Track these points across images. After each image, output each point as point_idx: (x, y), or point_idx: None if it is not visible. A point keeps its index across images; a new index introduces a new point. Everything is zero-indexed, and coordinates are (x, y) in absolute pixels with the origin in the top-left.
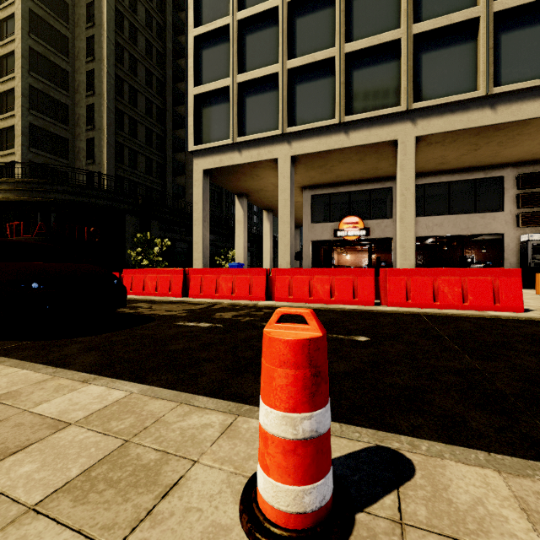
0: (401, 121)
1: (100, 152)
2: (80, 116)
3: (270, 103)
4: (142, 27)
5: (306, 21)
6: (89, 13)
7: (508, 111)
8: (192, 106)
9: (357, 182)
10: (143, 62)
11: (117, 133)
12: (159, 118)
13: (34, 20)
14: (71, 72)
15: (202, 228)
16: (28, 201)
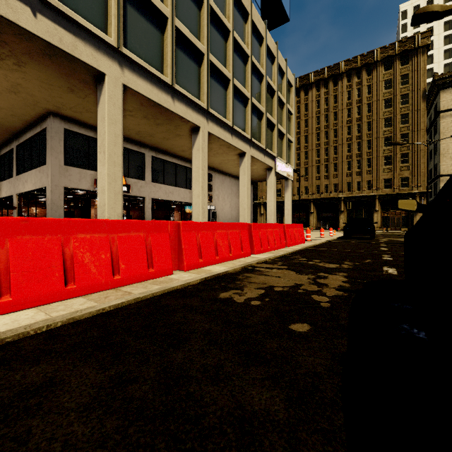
0: (202, 114)
1: None
2: None
3: None
4: None
5: None
6: None
7: (235, 141)
8: None
9: None
10: None
11: None
12: None
13: None
14: None
15: None
16: None
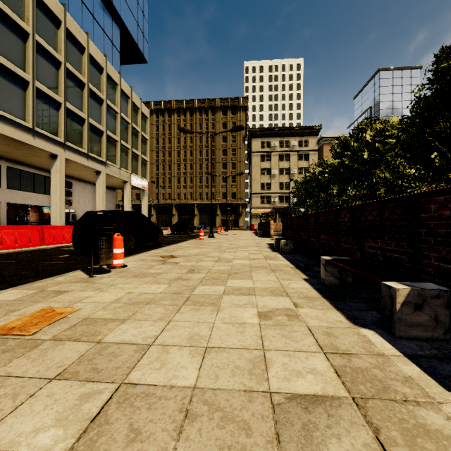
0: (60, 146)
1: None
2: None
3: None
4: None
5: (4, 30)
6: None
7: (91, 163)
8: None
9: None
10: None
11: None
12: None
13: None
14: None
15: None
16: None
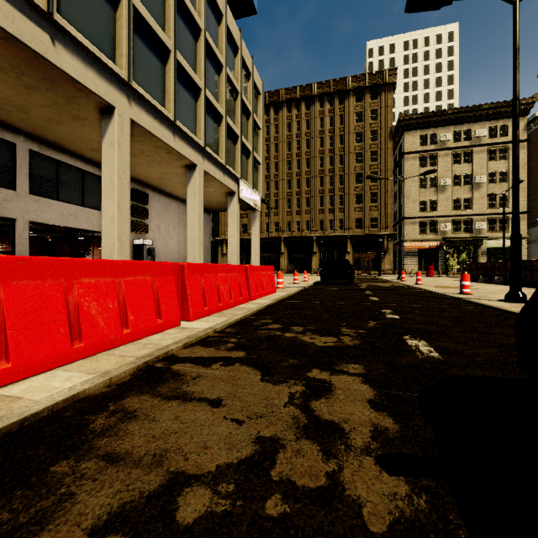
0: (119, 88)
1: None
2: None
3: None
4: None
5: None
6: None
7: (180, 144)
8: None
9: None
10: None
11: None
12: None
13: None
14: None
15: None
16: None
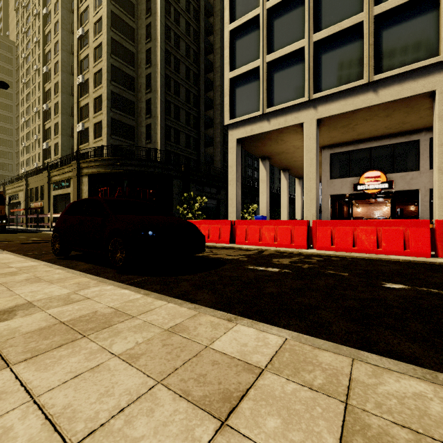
0: (439, 70)
1: (155, 133)
2: (141, 108)
3: (296, 75)
4: (183, 35)
5: None
6: (147, 32)
7: None
8: (228, 88)
9: (378, 138)
10: (184, 62)
11: (166, 118)
12: (195, 103)
13: (113, 45)
14: (136, 78)
15: (236, 187)
16: (111, 172)
